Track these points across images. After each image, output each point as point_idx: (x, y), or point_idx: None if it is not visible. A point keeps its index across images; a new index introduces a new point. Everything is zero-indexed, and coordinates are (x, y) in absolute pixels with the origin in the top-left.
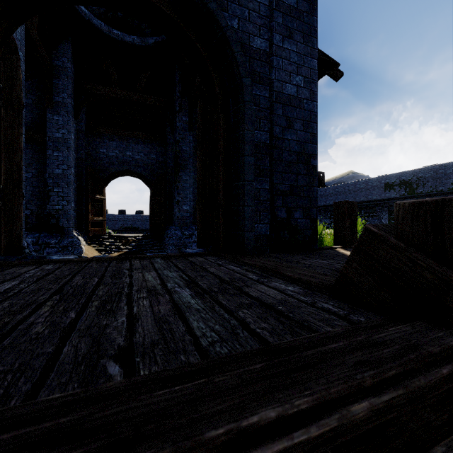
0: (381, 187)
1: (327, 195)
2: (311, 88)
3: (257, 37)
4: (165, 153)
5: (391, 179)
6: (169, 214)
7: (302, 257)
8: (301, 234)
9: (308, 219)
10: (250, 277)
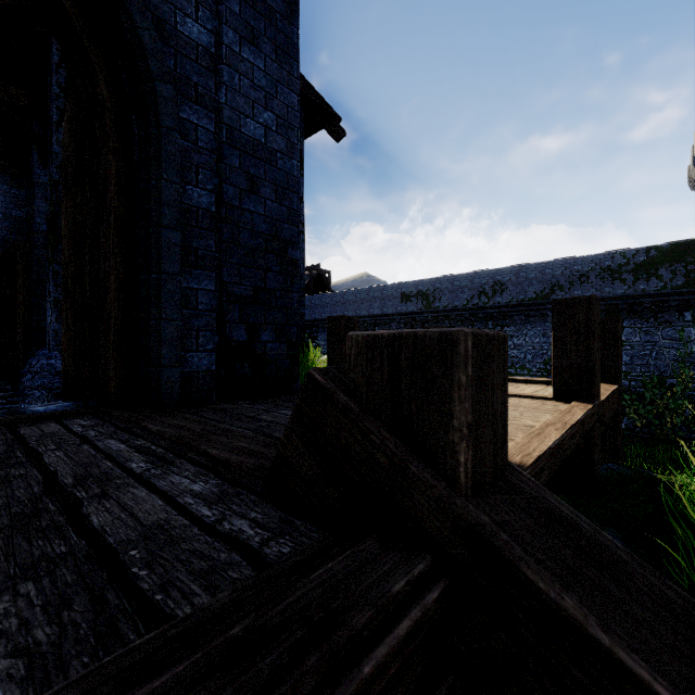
0: (397, 298)
1: (334, 304)
2: (289, 136)
3: (193, 21)
4: (28, 203)
5: (408, 288)
6: (38, 325)
7: (268, 406)
8: (273, 367)
9: (285, 342)
10: (130, 468)
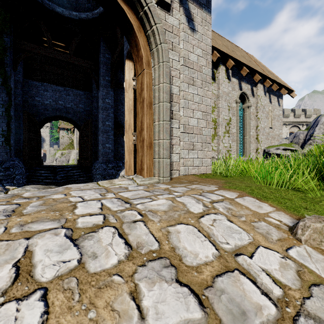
0: None
1: None
2: None
3: None
4: None
5: None
6: None
7: None
8: None
9: None
10: None
